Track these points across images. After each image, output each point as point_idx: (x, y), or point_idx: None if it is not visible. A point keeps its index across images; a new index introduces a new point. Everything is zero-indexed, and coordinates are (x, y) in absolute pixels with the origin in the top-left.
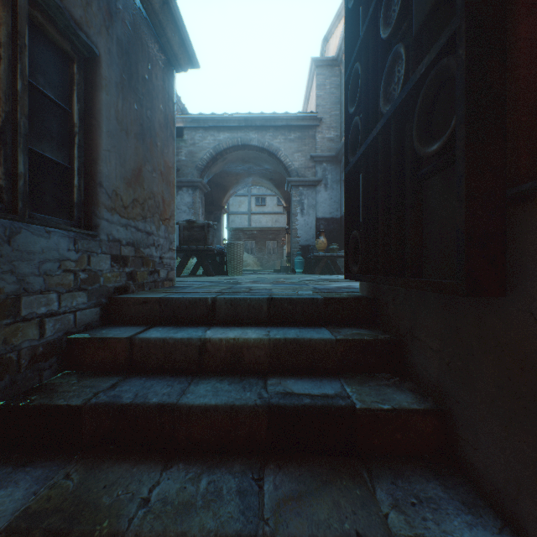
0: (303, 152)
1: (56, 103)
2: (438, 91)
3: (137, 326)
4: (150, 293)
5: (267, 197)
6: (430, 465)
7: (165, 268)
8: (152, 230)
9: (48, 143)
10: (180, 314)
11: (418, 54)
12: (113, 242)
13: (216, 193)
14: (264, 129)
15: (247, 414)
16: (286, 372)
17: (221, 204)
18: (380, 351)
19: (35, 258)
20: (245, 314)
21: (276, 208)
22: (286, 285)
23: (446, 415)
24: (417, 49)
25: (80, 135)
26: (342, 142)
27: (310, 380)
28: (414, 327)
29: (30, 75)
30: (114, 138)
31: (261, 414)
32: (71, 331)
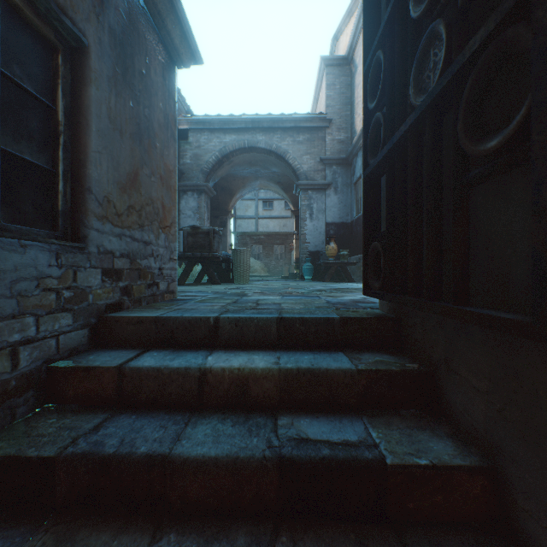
0: (312, 154)
1: (37, 98)
2: (495, 72)
3: (129, 350)
4: (147, 309)
5: (274, 201)
6: (481, 538)
7: (165, 280)
8: (150, 239)
9: (26, 143)
10: (179, 335)
11: (464, 29)
12: (105, 254)
13: (222, 197)
14: (272, 131)
15: (254, 470)
16: (299, 407)
17: (228, 208)
18: (409, 384)
19: (6, 277)
20: (251, 335)
21: (284, 212)
22: (296, 298)
23: (498, 474)
24: (462, 23)
25: (65, 135)
26: (353, 143)
27: (328, 420)
28: (450, 359)
29: (4, 65)
30: (106, 139)
31: (270, 470)
32: (53, 359)
